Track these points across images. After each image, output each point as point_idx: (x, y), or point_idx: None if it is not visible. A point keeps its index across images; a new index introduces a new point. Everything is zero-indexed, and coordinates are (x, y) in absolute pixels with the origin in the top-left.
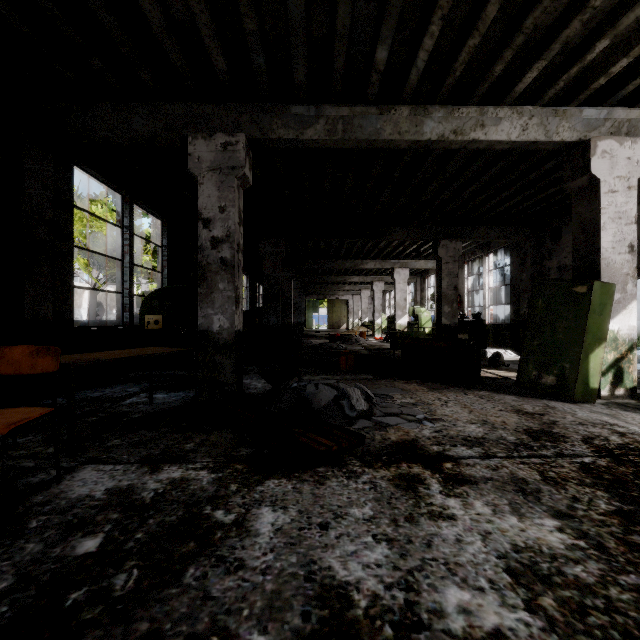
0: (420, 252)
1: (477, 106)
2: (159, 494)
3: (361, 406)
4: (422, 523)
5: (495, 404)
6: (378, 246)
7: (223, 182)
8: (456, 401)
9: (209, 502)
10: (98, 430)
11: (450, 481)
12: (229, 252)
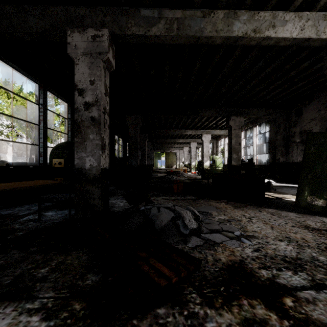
0: (218, 124)
1: (271, 11)
2: None
3: (192, 225)
4: None
5: (286, 220)
6: (194, 121)
7: (92, 63)
8: (257, 217)
9: None
10: None
11: None
12: (97, 112)
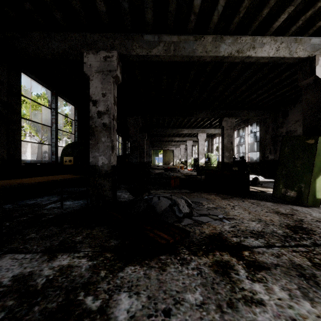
0: (212, 124)
1: (251, 36)
2: (49, 280)
3: (185, 210)
4: (240, 309)
5: (262, 208)
6: (190, 121)
7: (104, 79)
8: (239, 206)
9: (83, 288)
10: (24, 226)
11: (251, 267)
12: (108, 120)
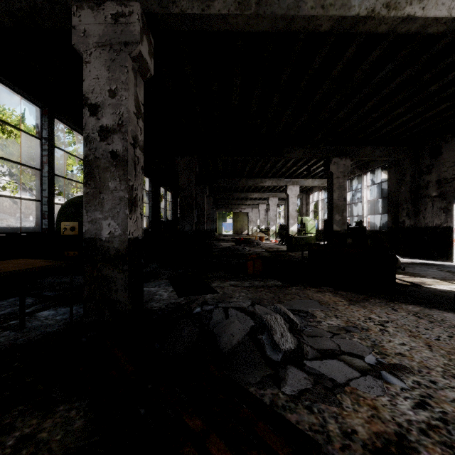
0: (310, 171)
1: None
2: None
3: (287, 344)
4: None
5: (446, 329)
6: (275, 166)
7: (114, 60)
8: (394, 323)
9: None
10: None
11: None
12: (121, 144)
